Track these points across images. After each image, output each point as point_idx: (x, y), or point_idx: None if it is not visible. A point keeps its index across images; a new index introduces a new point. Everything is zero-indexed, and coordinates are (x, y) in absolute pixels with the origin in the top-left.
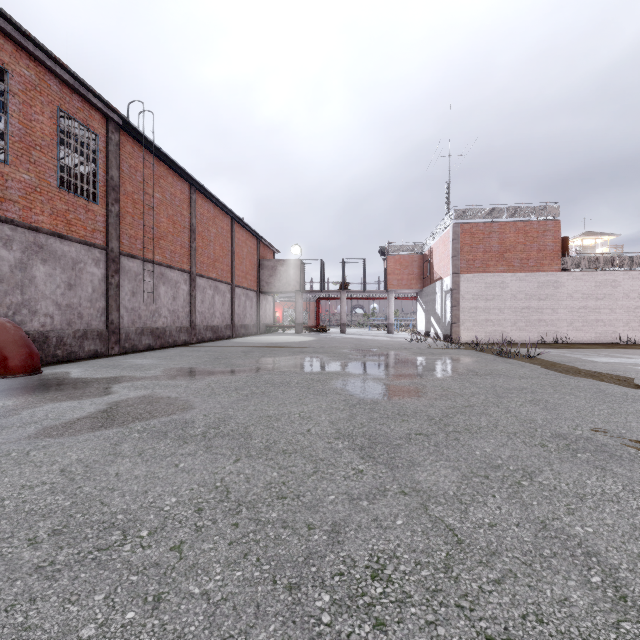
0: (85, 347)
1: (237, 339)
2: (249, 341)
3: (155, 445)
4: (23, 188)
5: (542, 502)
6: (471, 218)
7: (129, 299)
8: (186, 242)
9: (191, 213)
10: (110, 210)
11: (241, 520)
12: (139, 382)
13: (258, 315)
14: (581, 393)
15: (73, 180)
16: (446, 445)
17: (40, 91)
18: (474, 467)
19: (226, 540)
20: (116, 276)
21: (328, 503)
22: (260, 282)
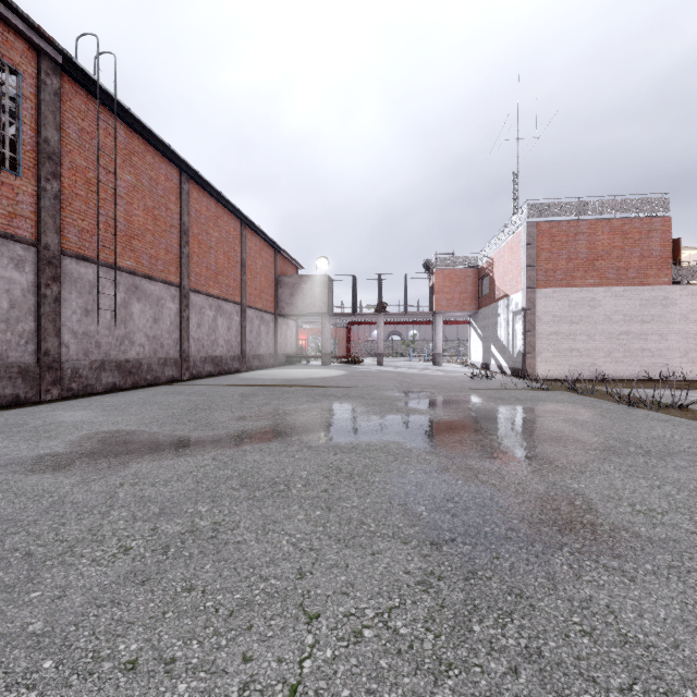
0: None
1: (246, 373)
2: (260, 376)
3: None
4: None
5: None
6: (550, 215)
7: (79, 319)
8: (174, 246)
9: (182, 208)
10: (43, 188)
11: None
12: None
13: (276, 343)
14: None
15: None
16: None
17: None
18: None
19: None
20: (54, 285)
21: None
22: (279, 303)
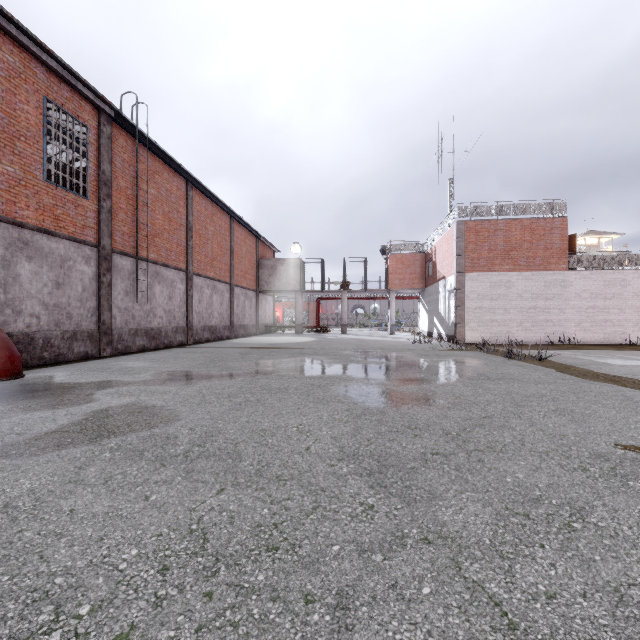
0: (74, 349)
1: (235, 340)
2: (248, 342)
3: (126, 469)
4: (6, 181)
5: (606, 556)
6: (476, 215)
7: (122, 298)
8: (183, 240)
9: (188, 210)
10: (101, 206)
11: (217, 586)
12: (125, 388)
13: (257, 315)
14: (607, 401)
15: (61, 173)
16: (469, 469)
17: (25, 79)
18: (508, 501)
19: (193, 623)
20: (108, 274)
21: (331, 557)
22: (259, 281)
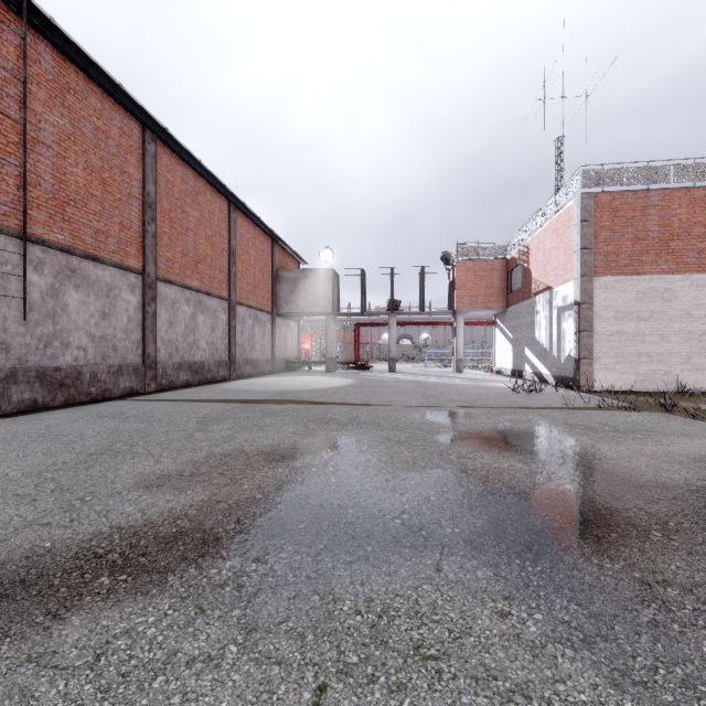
0: None
1: (232, 383)
2: (246, 387)
3: None
4: None
5: None
6: (611, 184)
7: None
8: (134, 221)
9: (145, 174)
10: None
11: None
12: None
13: (274, 346)
14: None
15: None
16: None
17: None
18: None
19: None
20: None
21: None
22: (277, 301)
